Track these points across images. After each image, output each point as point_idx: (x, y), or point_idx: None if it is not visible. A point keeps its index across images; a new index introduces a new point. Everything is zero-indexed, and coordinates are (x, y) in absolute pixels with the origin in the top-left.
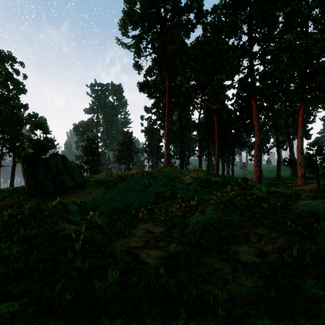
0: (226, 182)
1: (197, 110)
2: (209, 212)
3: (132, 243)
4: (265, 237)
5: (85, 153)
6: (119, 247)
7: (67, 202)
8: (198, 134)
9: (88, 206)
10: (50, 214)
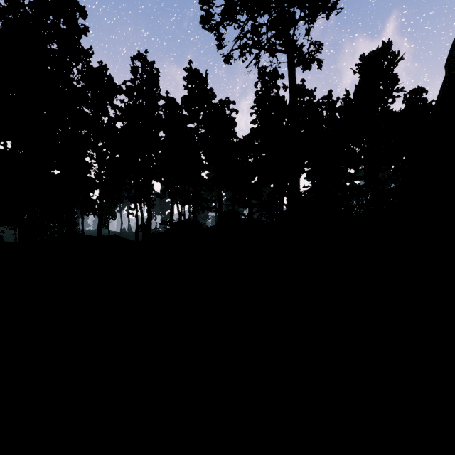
0: None
1: None
2: None
3: None
4: None
5: None
6: None
7: None
8: None
9: None
10: None
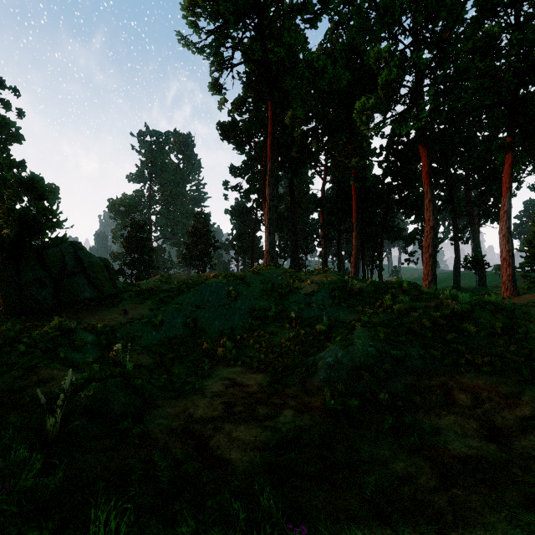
0: (380, 289)
1: (320, 175)
2: (359, 342)
3: (198, 410)
4: (489, 393)
5: (128, 248)
6: (165, 420)
7: (74, 326)
8: (322, 216)
9: (120, 335)
10: (28, 349)
